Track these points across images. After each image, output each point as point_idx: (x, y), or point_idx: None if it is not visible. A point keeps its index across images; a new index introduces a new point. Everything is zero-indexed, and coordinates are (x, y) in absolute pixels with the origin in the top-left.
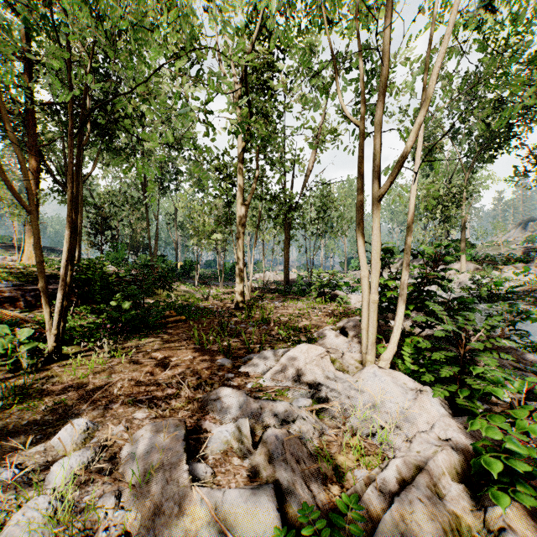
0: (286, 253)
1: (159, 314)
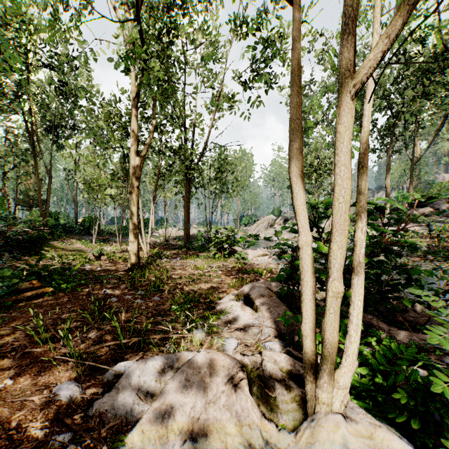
0: (186, 211)
1: (9, 288)
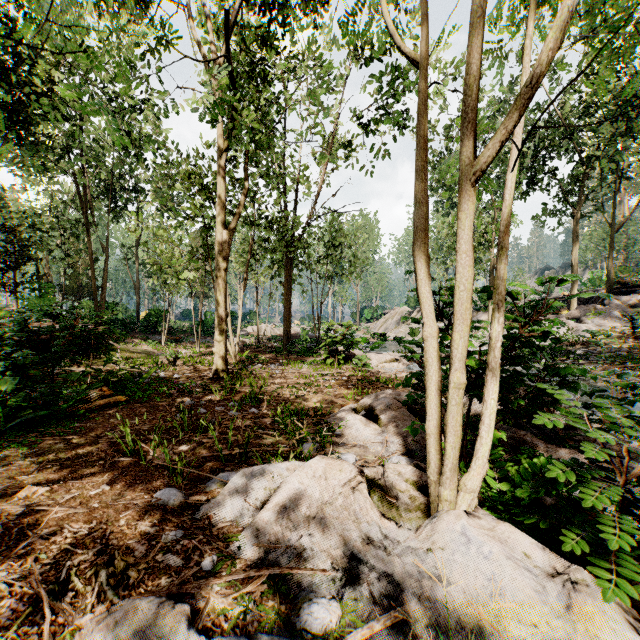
0: (287, 300)
1: (78, 395)
